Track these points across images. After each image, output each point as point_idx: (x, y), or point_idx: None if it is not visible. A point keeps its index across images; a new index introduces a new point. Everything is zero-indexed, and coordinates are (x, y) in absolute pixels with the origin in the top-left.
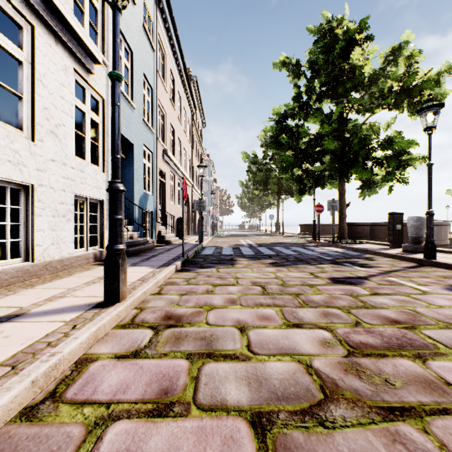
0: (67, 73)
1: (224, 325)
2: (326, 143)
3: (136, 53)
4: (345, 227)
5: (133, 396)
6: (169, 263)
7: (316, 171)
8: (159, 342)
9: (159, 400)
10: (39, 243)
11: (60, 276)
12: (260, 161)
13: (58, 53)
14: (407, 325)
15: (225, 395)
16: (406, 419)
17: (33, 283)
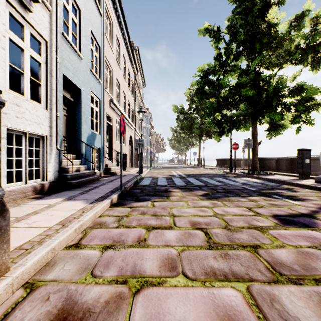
0: None
1: None
2: (245, 91)
3: (84, 12)
4: (257, 161)
5: None
6: (106, 197)
7: (232, 116)
8: None
9: None
10: None
11: None
12: (186, 112)
13: None
14: None
15: None
16: None
17: None
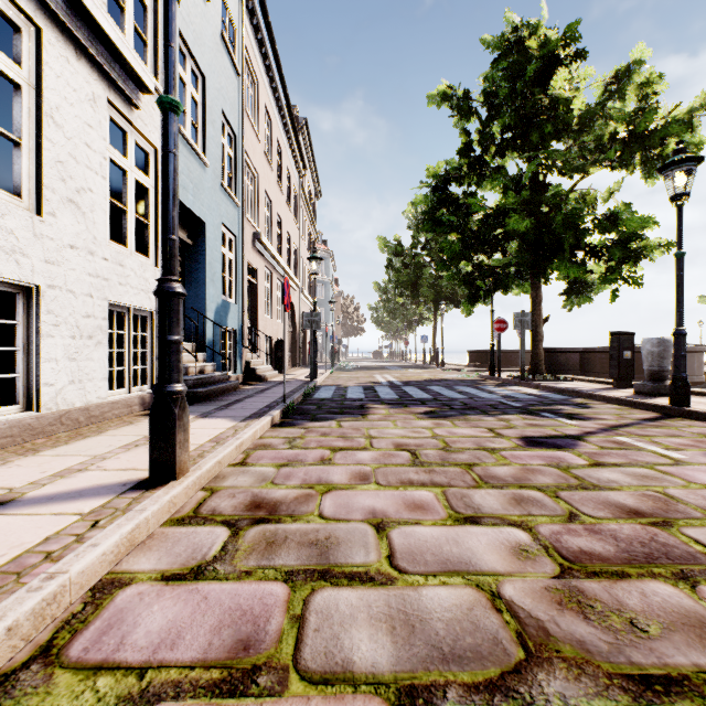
0: (96, 106)
1: (349, 520)
2: (512, 222)
3: (210, 78)
4: (541, 354)
5: (187, 654)
6: (262, 413)
7: (495, 266)
8: (238, 551)
9: (234, 661)
10: (49, 381)
11: (83, 434)
12: (406, 251)
13: (80, 73)
14: (655, 519)
15: (351, 653)
16: (676, 702)
17: (37, 446)
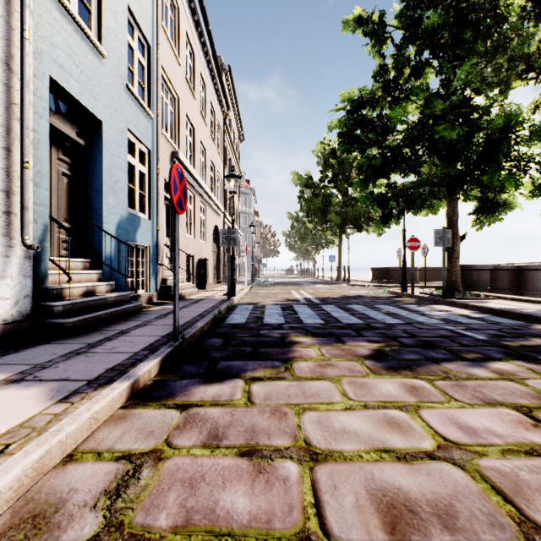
0: None
1: None
2: (441, 130)
3: None
4: (458, 272)
5: None
6: (125, 368)
7: (408, 186)
8: None
9: None
10: None
11: None
12: (316, 184)
13: None
14: None
15: None
16: None
17: None
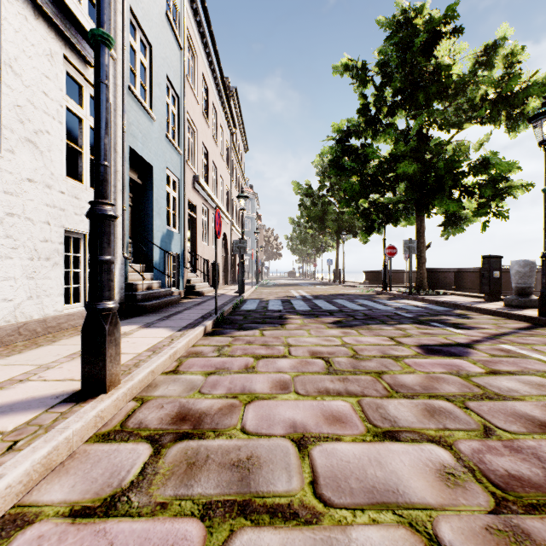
0: (53, 61)
1: (270, 435)
2: (402, 166)
3: (157, 48)
4: (424, 274)
5: None
6: (196, 323)
7: (387, 203)
8: (157, 475)
9: None
10: (8, 296)
11: (38, 344)
12: (315, 193)
13: (38, 30)
14: None
15: None
16: None
17: None
